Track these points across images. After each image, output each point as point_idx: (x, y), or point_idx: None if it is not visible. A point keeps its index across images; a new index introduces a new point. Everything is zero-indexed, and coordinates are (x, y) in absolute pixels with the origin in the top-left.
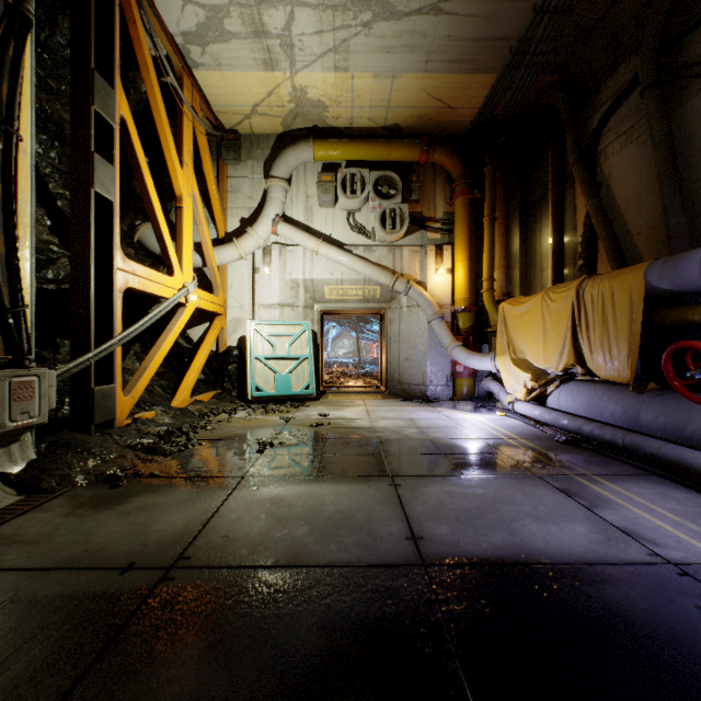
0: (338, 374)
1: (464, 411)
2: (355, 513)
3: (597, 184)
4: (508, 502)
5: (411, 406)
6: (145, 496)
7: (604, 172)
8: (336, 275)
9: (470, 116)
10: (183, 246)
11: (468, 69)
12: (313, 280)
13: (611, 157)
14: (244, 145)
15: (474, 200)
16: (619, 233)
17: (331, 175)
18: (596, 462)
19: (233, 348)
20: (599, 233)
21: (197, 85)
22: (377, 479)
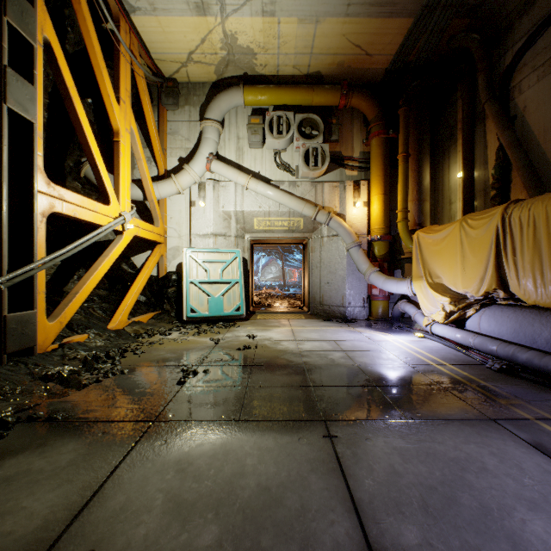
0: (267, 295)
1: (383, 332)
2: (283, 492)
3: (511, 118)
4: (480, 469)
5: (332, 327)
6: (21, 457)
7: (518, 106)
8: (264, 208)
9: (385, 63)
10: (120, 178)
11: (386, 13)
12: (244, 213)
13: (527, 90)
14: (182, 92)
15: (388, 140)
16: (535, 163)
17: (259, 118)
18: (548, 399)
19: (172, 273)
20: (515, 163)
21: (136, 31)
22: (308, 425)
